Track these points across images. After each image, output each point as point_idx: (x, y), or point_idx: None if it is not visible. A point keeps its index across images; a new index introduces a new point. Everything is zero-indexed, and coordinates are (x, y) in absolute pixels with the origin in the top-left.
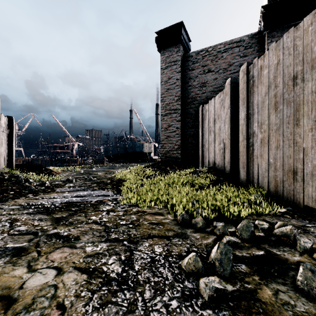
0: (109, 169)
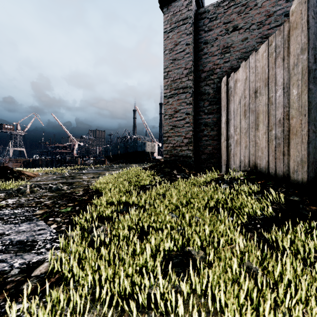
0: (103, 171)
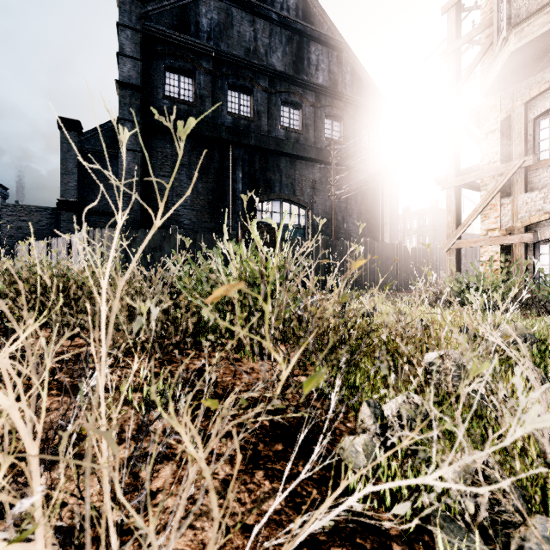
0: None
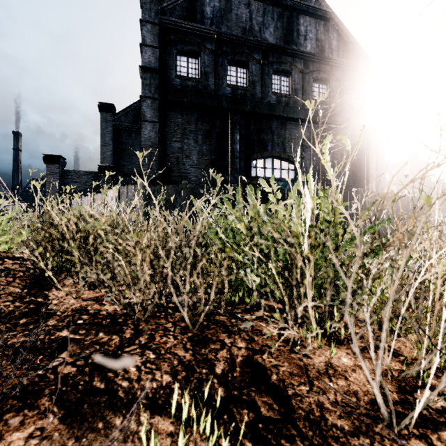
0: None
